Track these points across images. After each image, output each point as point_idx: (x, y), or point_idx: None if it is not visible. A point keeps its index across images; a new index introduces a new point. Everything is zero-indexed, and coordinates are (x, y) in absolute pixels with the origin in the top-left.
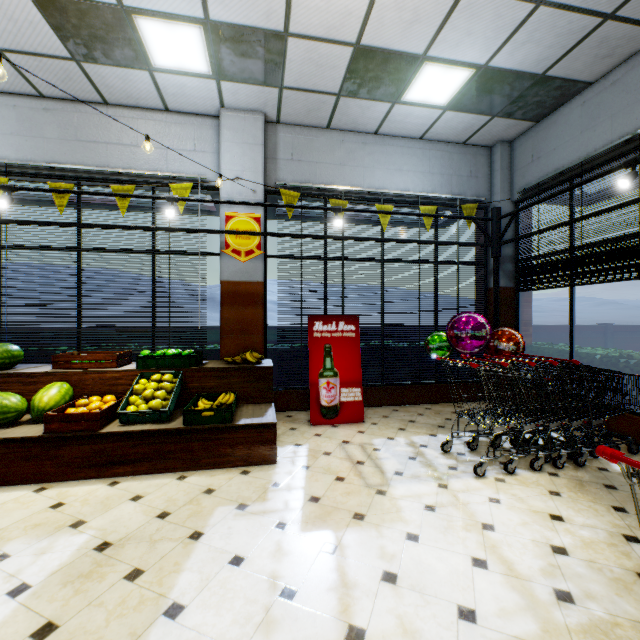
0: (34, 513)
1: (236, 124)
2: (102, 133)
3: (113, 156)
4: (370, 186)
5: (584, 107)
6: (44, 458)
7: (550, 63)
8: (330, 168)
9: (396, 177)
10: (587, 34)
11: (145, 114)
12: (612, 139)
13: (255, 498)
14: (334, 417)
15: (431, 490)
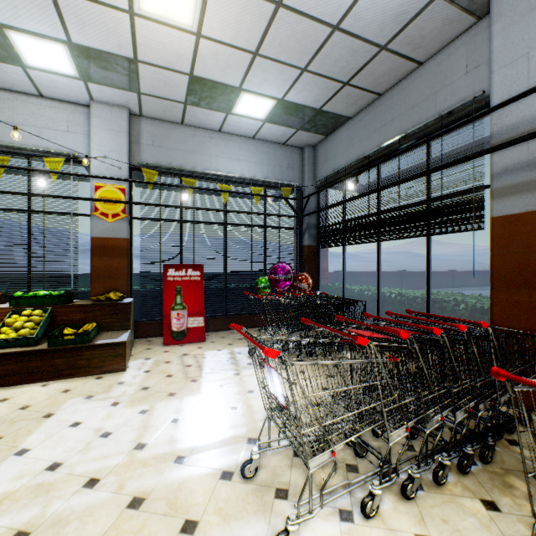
0: None
1: (104, 114)
2: None
3: None
4: (216, 169)
5: (348, 132)
6: None
7: (322, 103)
8: (184, 154)
9: (235, 164)
10: (338, 91)
11: (21, 97)
12: (359, 155)
13: (101, 391)
14: (182, 339)
15: (228, 377)
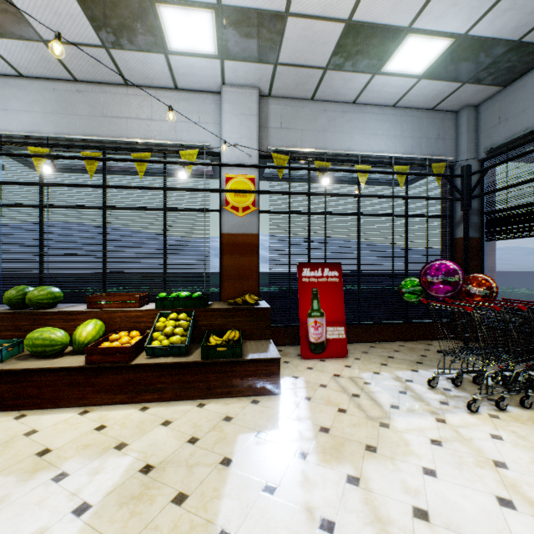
0: (82, 434)
1: (234, 98)
2: (123, 110)
3: (132, 129)
4: (348, 149)
5: None
6: (86, 385)
7: (528, 29)
8: (314, 134)
9: (371, 141)
10: None
11: (158, 92)
12: None
13: (270, 427)
14: (321, 352)
15: (431, 424)
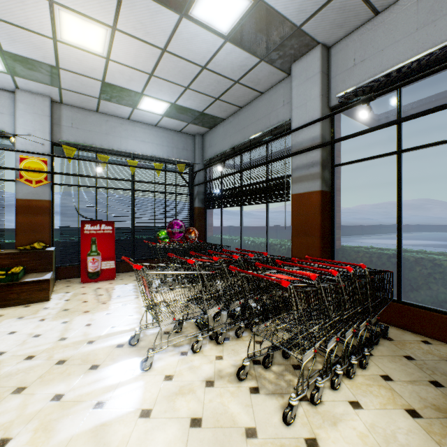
0: None
1: (29, 100)
2: None
3: None
4: (125, 148)
5: (223, 128)
6: None
7: (203, 109)
8: (99, 135)
9: (141, 145)
10: (212, 102)
11: None
12: (230, 146)
13: (30, 314)
14: (97, 278)
15: (130, 299)
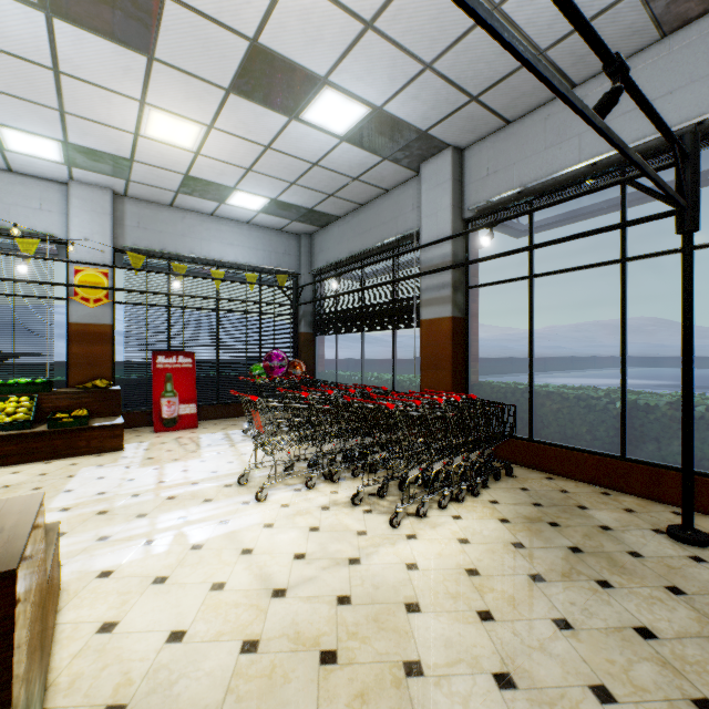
0: None
1: (85, 195)
2: None
3: None
4: (207, 254)
5: (339, 229)
6: None
7: (313, 205)
8: (173, 237)
9: (229, 249)
10: (325, 199)
11: None
12: (348, 253)
13: (110, 462)
14: (174, 426)
15: (225, 448)
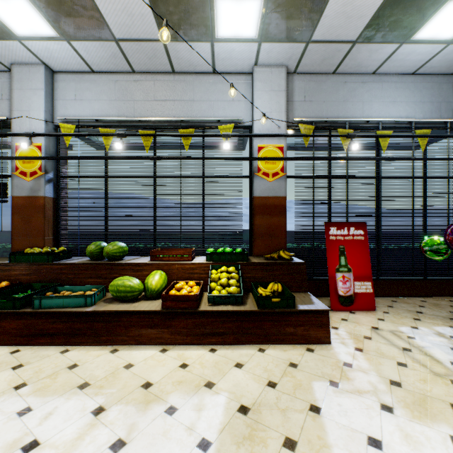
0: (171, 371)
1: (265, 77)
2: (170, 94)
3: (177, 109)
4: (368, 117)
5: None
6: (162, 327)
7: None
8: (335, 105)
9: (390, 108)
10: None
11: (198, 77)
12: None
13: (338, 376)
14: (350, 305)
15: None
